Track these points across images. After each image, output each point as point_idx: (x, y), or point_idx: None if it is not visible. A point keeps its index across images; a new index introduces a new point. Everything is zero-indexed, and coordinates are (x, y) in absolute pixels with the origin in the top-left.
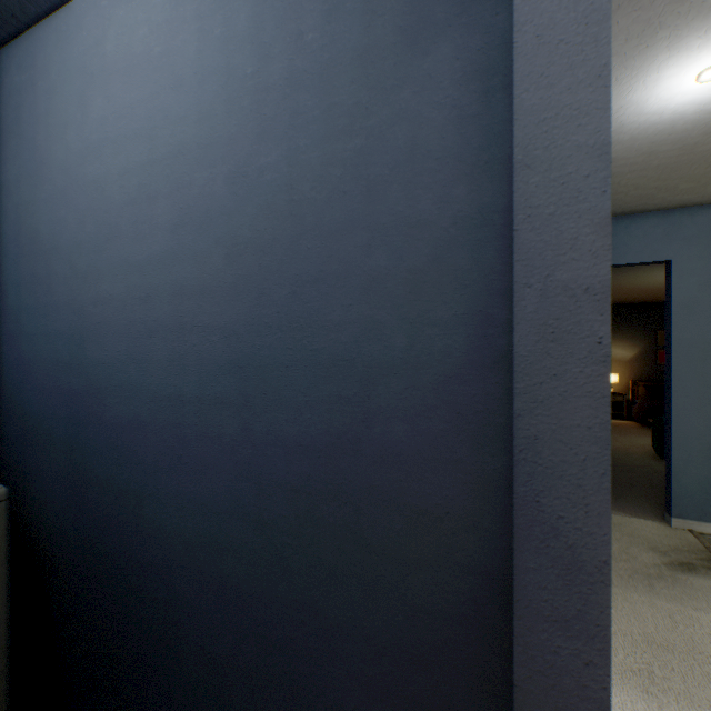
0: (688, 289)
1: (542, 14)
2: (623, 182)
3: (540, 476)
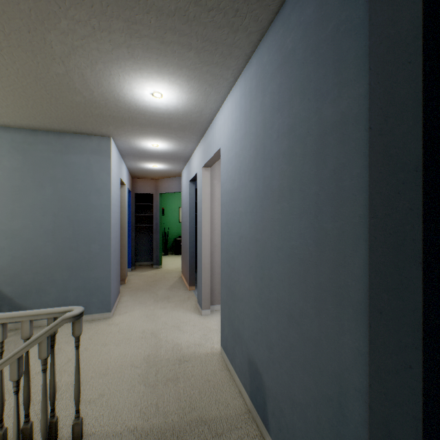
0: None
1: None
2: None
3: None
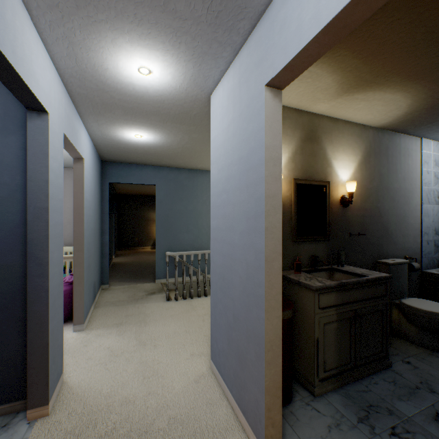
0: (161, 196)
1: (35, 150)
2: (133, 155)
3: (34, 246)
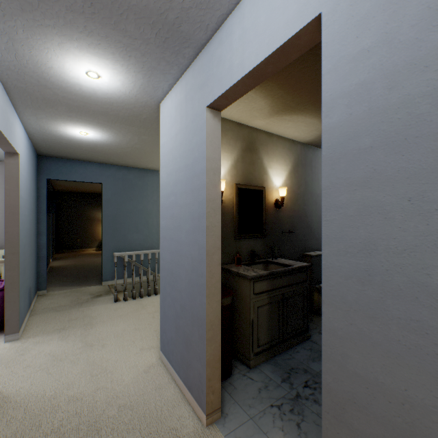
0: (108, 195)
1: None
2: (77, 151)
3: None
